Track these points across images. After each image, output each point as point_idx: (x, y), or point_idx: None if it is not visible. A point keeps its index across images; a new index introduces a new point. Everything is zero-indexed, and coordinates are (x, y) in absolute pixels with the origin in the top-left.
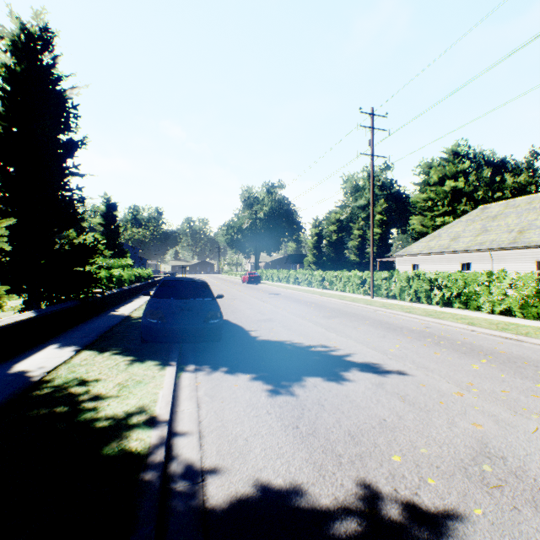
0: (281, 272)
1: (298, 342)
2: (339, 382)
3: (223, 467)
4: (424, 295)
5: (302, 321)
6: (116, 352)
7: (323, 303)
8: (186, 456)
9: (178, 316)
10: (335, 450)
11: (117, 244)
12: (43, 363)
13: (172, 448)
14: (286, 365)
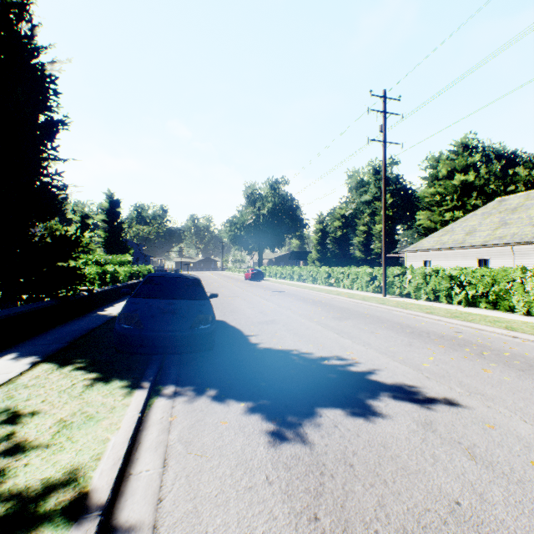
0: (284, 268)
1: (306, 352)
2: (369, 419)
3: None
4: (444, 294)
5: (309, 324)
6: (80, 366)
7: (331, 301)
8: None
9: (158, 321)
10: None
11: (120, 240)
12: None
13: None
14: (293, 388)
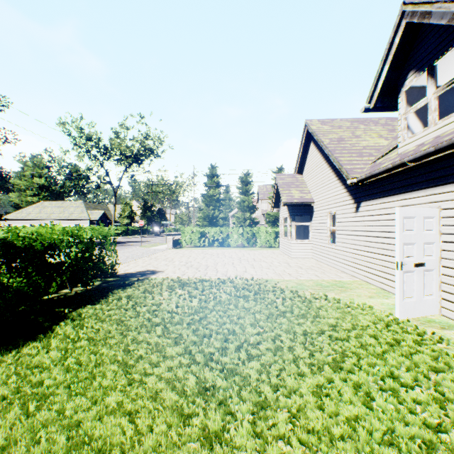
0: None
1: None
2: None
3: None
4: None
5: None
6: None
7: None
8: None
9: None
10: None
11: None
12: None
13: None
14: None
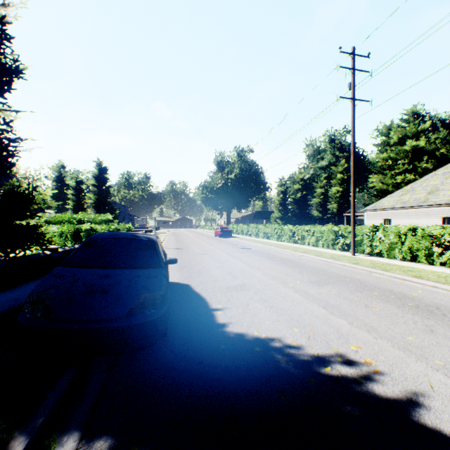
0: (250, 226)
1: (294, 345)
2: None
3: None
4: (424, 254)
5: (285, 291)
6: None
7: (300, 260)
8: None
9: (77, 307)
10: None
11: (108, 202)
12: None
13: None
14: None
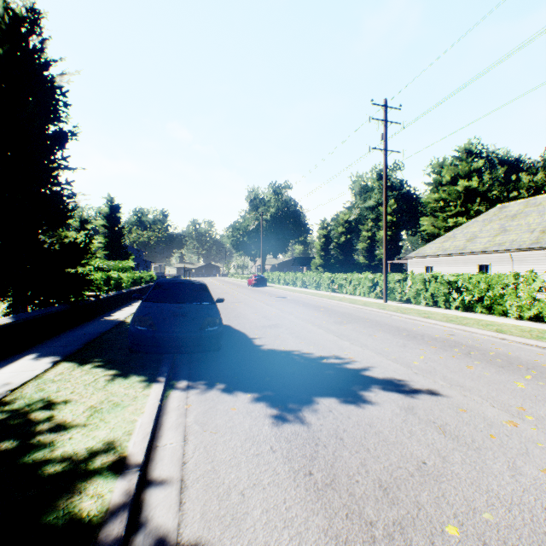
0: (288, 274)
1: (307, 353)
2: (359, 405)
3: (207, 542)
4: (442, 299)
5: (311, 328)
6: (99, 364)
7: (333, 307)
8: (158, 523)
9: (170, 323)
10: (364, 513)
11: (121, 246)
12: (11, 378)
13: (141, 507)
14: (294, 382)
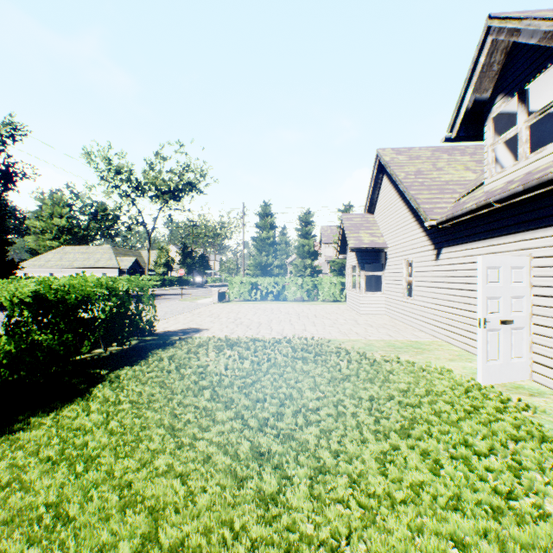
0: None
1: None
2: None
3: None
4: None
5: None
6: None
7: None
8: None
9: None
10: None
11: None
12: None
13: None
14: None
